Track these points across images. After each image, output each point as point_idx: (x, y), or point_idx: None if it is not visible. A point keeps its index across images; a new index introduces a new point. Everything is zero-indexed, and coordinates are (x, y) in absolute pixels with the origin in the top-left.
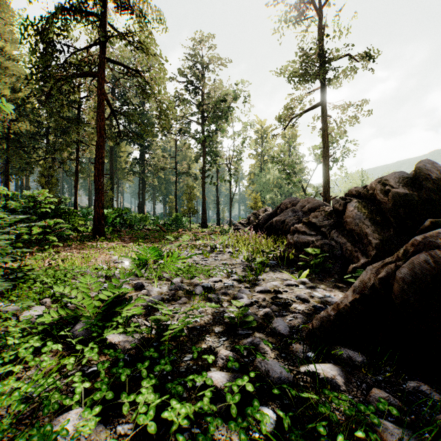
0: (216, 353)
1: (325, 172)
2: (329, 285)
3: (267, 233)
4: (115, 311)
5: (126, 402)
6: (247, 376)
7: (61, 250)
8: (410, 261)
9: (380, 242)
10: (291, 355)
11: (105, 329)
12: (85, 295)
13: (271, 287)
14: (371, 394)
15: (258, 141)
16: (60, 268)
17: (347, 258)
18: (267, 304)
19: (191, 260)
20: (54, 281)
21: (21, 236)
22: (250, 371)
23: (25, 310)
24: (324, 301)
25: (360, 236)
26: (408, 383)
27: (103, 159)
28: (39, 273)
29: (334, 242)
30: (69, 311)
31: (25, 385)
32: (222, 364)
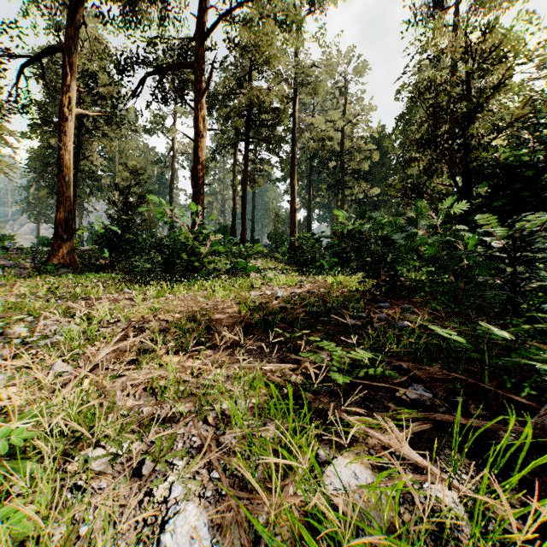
0: None
1: None
2: None
3: None
4: None
5: None
6: None
7: None
8: None
9: None
10: None
11: None
12: None
13: None
14: None
15: None
16: None
17: None
18: None
19: None
20: None
21: None
22: None
23: None
24: None
25: None
26: None
27: None
28: None
29: None
30: None
31: None
32: None
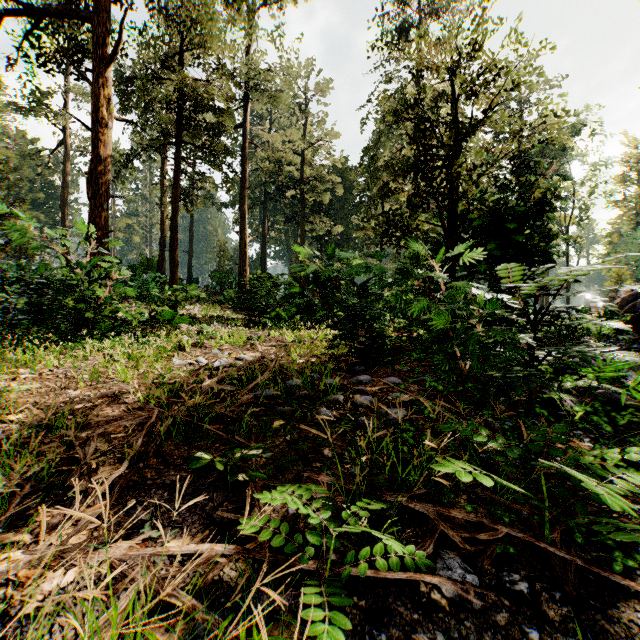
0: None
1: None
2: None
3: None
4: None
5: None
6: None
7: None
8: None
9: None
10: None
11: None
12: None
13: None
14: None
15: (627, 176)
16: None
17: None
18: None
19: None
20: None
21: None
22: None
23: None
24: None
25: None
26: None
27: None
28: None
29: None
30: None
31: None
32: None
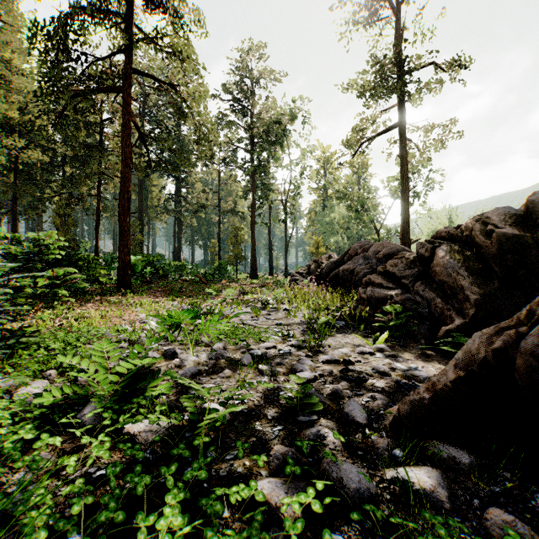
0: (269, 449)
1: (404, 209)
2: (415, 353)
3: (332, 285)
4: (138, 388)
5: (143, 526)
6: (313, 489)
7: (77, 306)
8: (538, 327)
9: (480, 298)
10: (370, 454)
11: (123, 412)
12: (99, 366)
13: (340, 356)
14: (489, 516)
15: (319, 172)
16: (72, 329)
17: (437, 317)
18: (335, 378)
19: (237, 319)
20: (63, 347)
21: (23, 290)
22: (317, 481)
23: (22, 385)
24: (409, 375)
25: (454, 290)
26: (538, 498)
27: (130, 194)
28: (45, 337)
29: (419, 298)
30: (77, 388)
31: (4, 498)
32: (278, 467)
